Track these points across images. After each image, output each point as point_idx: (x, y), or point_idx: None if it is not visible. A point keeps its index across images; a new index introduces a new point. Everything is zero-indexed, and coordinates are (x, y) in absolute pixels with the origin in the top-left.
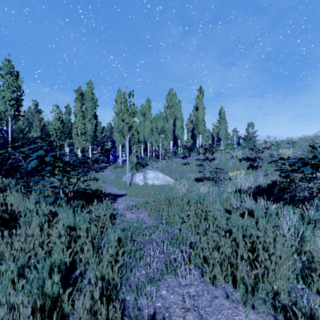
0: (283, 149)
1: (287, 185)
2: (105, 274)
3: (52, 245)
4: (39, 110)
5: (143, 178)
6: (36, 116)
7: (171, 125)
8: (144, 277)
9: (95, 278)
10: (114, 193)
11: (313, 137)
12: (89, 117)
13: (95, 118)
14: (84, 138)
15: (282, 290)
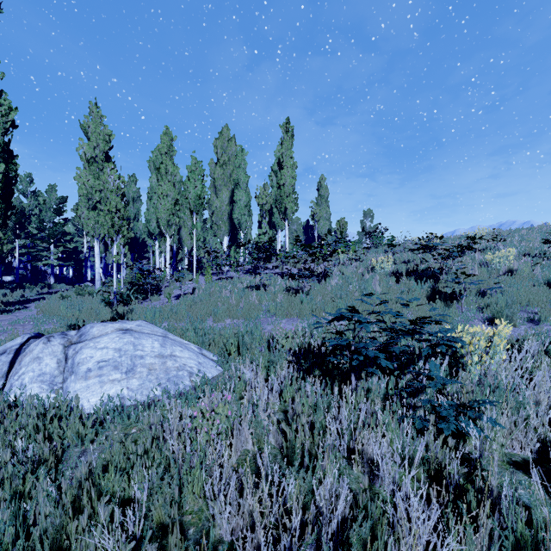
0: (475, 252)
1: None
2: None
3: None
4: None
5: (61, 368)
6: None
7: (226, 203)
8: None
9: None
10: None
11: (506, 231)
12: None
13: (8, 159)
14: None
15: None
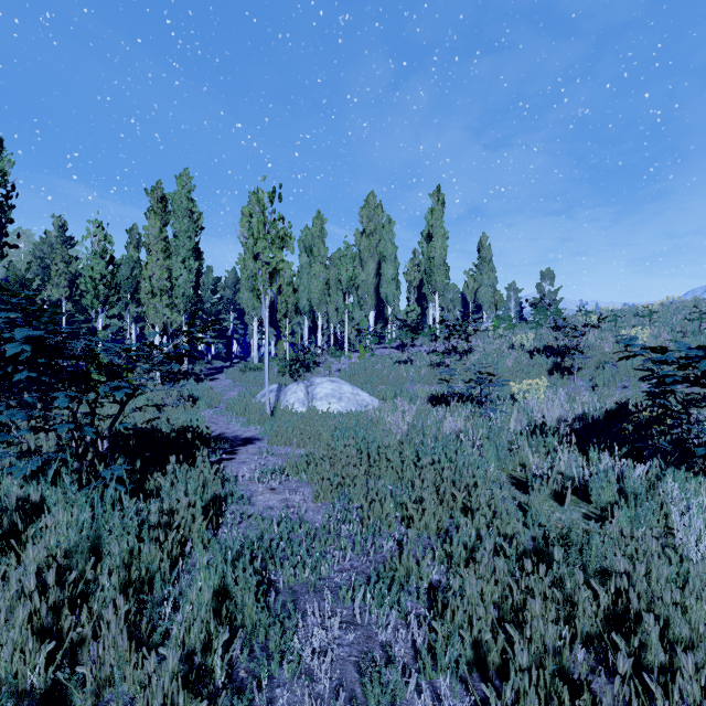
0: (628, 328)
1: (658, 414)
2: None
3: None
4: (70, 239)
5: (306, 397)
6: (59, 252)
7: (372, 275)
8: None
9: None
10: (233, 435)
11: (691, 302)
12: (182, 254)
13: (197, 256)
14: (168, 301)
15: None
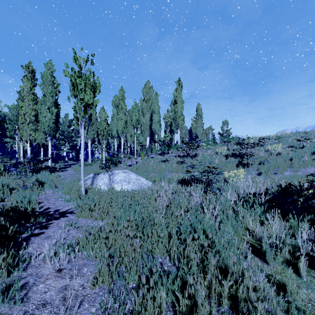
0: (268, 145)
1: None
2: None
3: None
4: None
5: (109, 181)
6: None
7: (148, 120)
8: None
9: None
10: (54, 209)
11: (292, 134)
12: (48, 104)
13: (57, 106)
14: (33, 127)
15: None
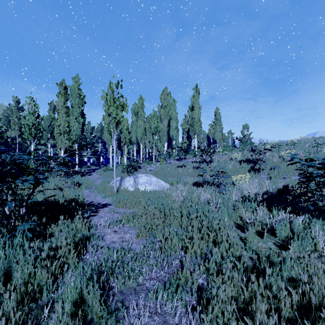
0: (284, 150)
1: (304, 191)
2: None
3: None
4: (21, 108)
5: (134, 183)
6: (14, 113)
7: (166, 126)
8: None
9: None
10: (97, 202)
11: (311, 139)
12: (75, 115)
13: (83, 116)
14: (67, 137)
15: None
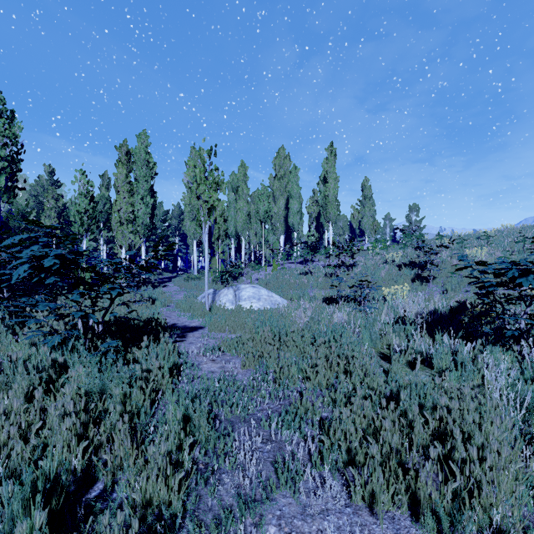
0: (471, 248)
1: (485, 309)
2: (153, 494)
3: (48, 433)
4: (57, 182)
5: (234, 298)
6: (50, 192)
7: (282, 208)
8: (232, 495)
9: (129, 507)
10: (183, 325)
11: (519, 229)
12: (141, 193)
13: (152, 195)
14: (132, 228)
15: (511, 525)
